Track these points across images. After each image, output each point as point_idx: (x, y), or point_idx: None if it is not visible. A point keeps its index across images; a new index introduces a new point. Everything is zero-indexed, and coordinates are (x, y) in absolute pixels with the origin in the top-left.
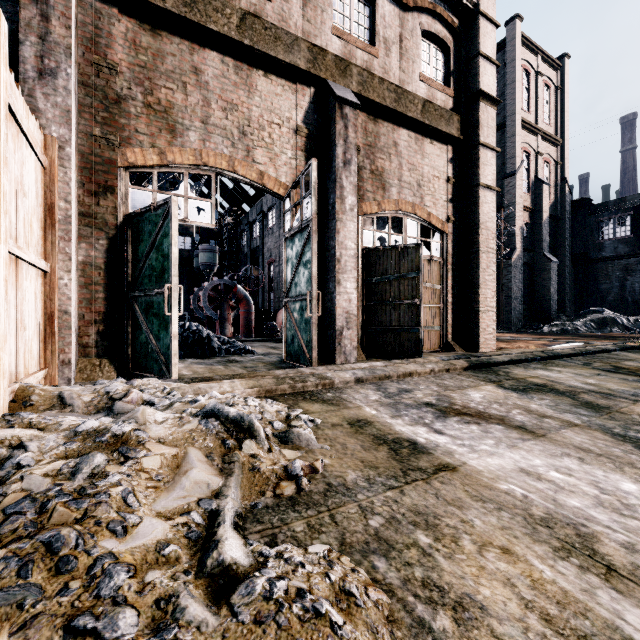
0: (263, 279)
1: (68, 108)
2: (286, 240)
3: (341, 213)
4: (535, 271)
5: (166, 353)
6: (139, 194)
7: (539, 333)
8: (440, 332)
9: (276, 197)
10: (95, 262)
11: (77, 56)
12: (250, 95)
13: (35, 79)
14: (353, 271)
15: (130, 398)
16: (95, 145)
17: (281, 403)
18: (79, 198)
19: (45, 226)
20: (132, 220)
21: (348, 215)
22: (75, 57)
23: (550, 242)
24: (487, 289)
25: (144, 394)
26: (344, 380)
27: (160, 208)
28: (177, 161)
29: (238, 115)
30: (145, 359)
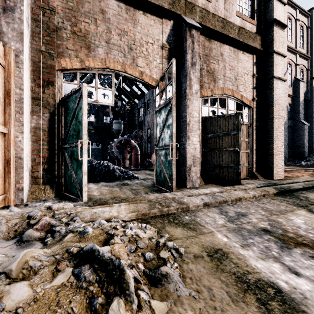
0: (144, 137)
1: (21, 31)
2: (156, 112)
3: (190, 95)
4: (295, 130)
5: (80, 183)
6: (69, 86)
7: (300, 165)
8: (248, 167)
9: (150, 87)
10: (42, 127)
11: (31, 3)
12: (135, 26)
13: (1, 13)
14: (197, 130)
15: (39, 226)
16: (42, 57)
17: (152, 227)
18: (32, 88)
19: (5, 104)
20: (64, 101)
21: (194, 96)
22: (28, 2)
23: (303, 114)
24: (278, 141)
25: (52, 220)
26: (196, 204)
27: (77, 92)
28: (91, 66)
29: (127, 38)
30: (70, 186)
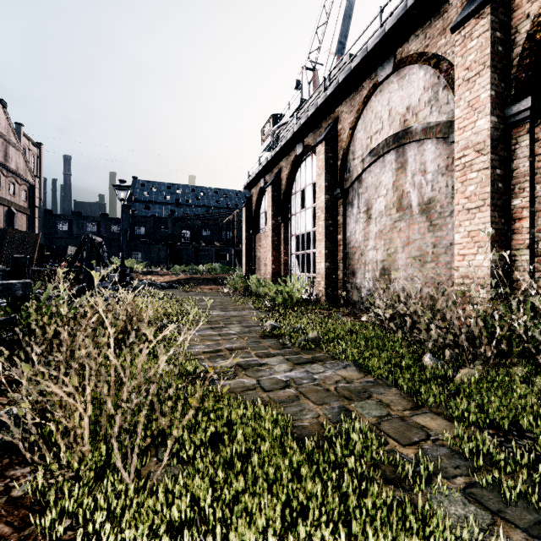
0: None
1: None
2: None
3: None
4: None
5: None
6: None
7: None
8: None
9: None
10: None
11: None
12: None
13: None
14: None
15: None
16: None
17: None
18: None
19: None
20: None
21: None
22: None
23: None
24: None
25: None
26: None
27: None
28: None
29: None
30: None
